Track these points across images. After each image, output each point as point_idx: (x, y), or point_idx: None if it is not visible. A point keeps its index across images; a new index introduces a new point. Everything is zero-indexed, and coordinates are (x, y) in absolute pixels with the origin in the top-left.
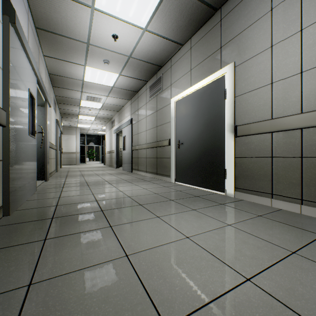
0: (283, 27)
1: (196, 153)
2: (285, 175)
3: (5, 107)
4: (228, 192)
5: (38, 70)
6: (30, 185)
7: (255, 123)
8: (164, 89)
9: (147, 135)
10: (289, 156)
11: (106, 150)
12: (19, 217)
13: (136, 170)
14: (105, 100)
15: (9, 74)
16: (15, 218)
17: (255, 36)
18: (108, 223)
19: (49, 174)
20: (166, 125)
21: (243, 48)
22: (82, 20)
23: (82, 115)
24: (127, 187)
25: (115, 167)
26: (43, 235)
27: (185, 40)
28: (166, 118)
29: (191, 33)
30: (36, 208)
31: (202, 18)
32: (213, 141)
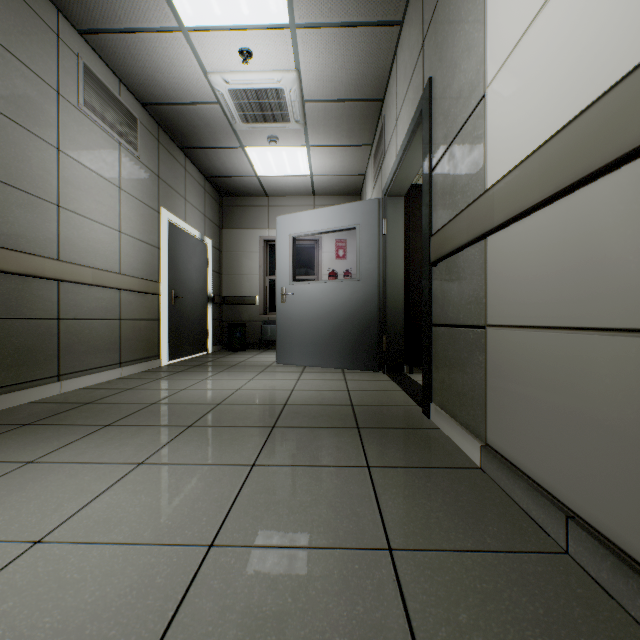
0: None
1: None
2: None
3: None
4: None
5: None
6: None
7: None
8: None
9: None
10: None
11: None
12: None
13: None
14: None
15: None
16: None
17: None
18: None
19: None
20: None
21: None
22: None
23: None
24: None
25: None
26: None
27: None
28: None
29: None
30: None
31: None
32: None
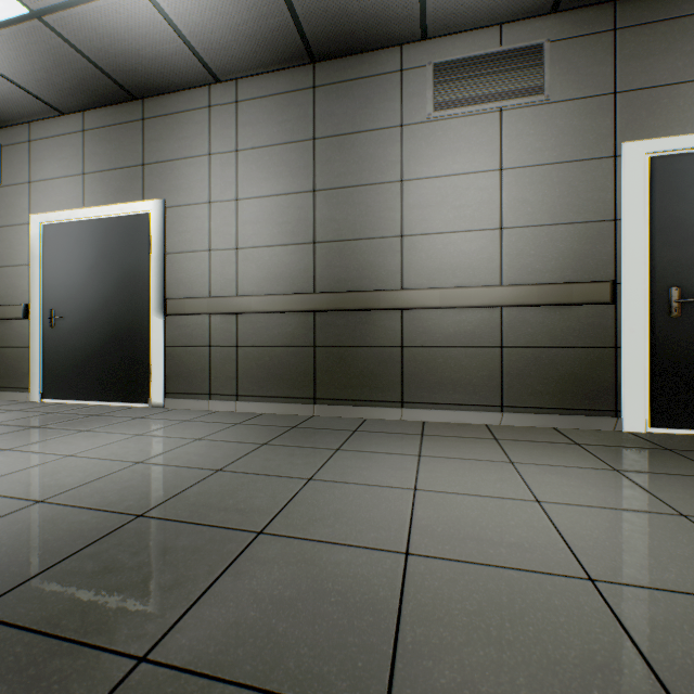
0: (222, 186)
1: (97, 338)
2: (224, 368)
3: None
4: (155, 401)
5: None
6: None
7: (191, 299)
8: (7, 184)
9: None
10: (227, 346)
11: None
12: None
13: None
14: None
15: None
16: None
17: (192, 177)
18: None
19: None
20: (16, 271)
21: (177, 185)
22: None
23: None
24: None
25: None
26: None
27: (70, 109)
28: (16, 255)
29: (86, 105)
30: None
31: (108, 95)
32: (130, 318)
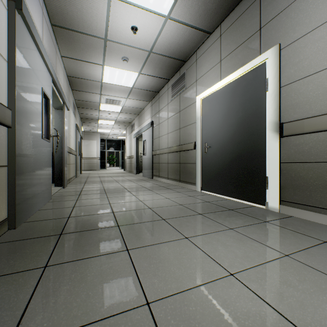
0: None
1: (228, 157)
2: None
3: (10, 106)
4: (270, 205)
5: (53, 68)
6: (43, 193)
7: (310, 118)
8: (188, 86)
9: (169, 138)
10: None
11: (126, 156)
12: (25, 231)
13: (156, 176)
14: (125, 103)
15: (15, 67)
16: (20, 233)
17: (309, 6)
18: (124, 244)
19: (67, 180)
20: (191, 127)
21: (292, 24)
22: (98, 12)
23: (102, 120)
24: (148, 196)
25: (135, 173)
26: (45, 260)
27: (213, 27)
28: (191, 119)
29: (222, 17)
30: (46, 220)
31: None
32: (249, 143)
